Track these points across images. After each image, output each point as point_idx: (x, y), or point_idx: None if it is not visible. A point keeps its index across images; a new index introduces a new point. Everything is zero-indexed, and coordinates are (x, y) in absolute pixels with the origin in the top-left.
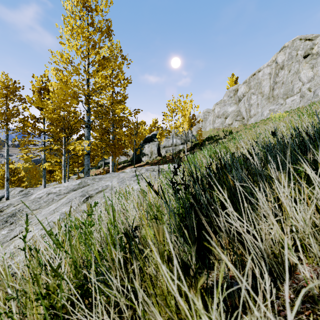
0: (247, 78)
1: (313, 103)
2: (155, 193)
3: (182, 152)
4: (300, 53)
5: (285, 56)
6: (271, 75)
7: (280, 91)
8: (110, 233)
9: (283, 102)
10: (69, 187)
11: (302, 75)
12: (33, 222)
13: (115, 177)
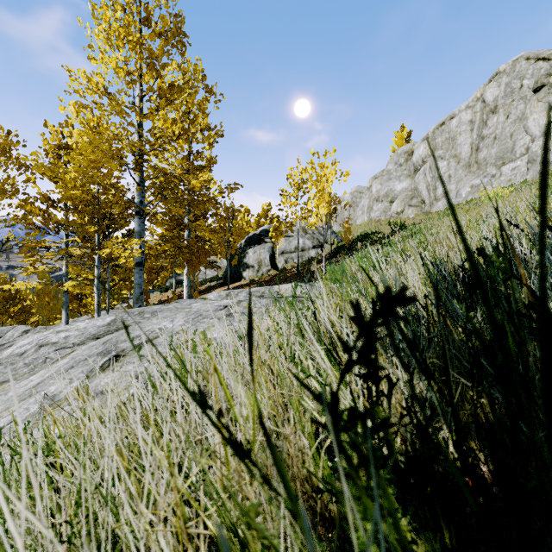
0: (430, 131)
1: None
2: (235, 444)
3: (315, 261)
4: (527, 84)
5: (500, 89)
6: (474, 124)
7: (491, 153)
8: None
9: (496, 172)
10: (88, 330)
11: (531, 123)
12: None
13: (181, 311)
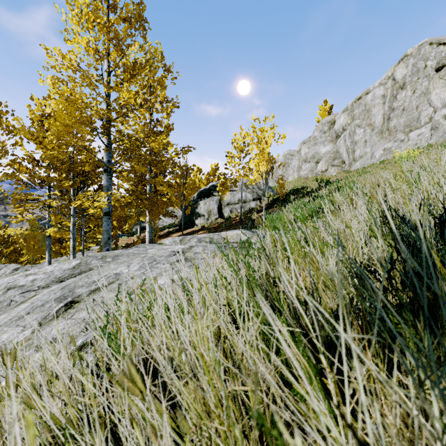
0: (349, 104)
1: None
2: None
3: (255, 211)
4: (430, 64)
5: (408, 69)
6: (386, 98)
7: (400, 122)
8: None
9: (404, 138)
10: (54, 273)
11: (434, 96)
12: None
13: (138, 256)
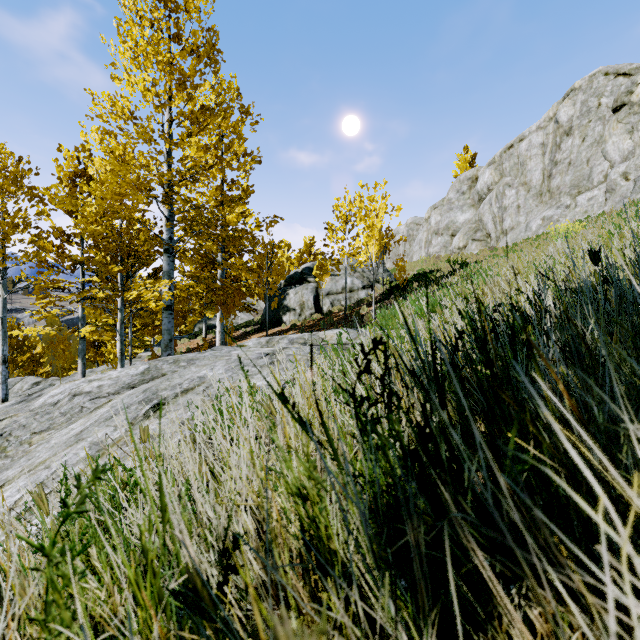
0: (497, 155)
1: (638, 203)
2: (300, 425)
3: (365, 304)
4: (605, 103)
5: (575, 108)
6: (546, 147)
7: (565, 180)
8: (150, 565)
9: (570, 203)
10: (122, 379)
11: (610, 146)
12: (27, 464)
13: (221, 359)
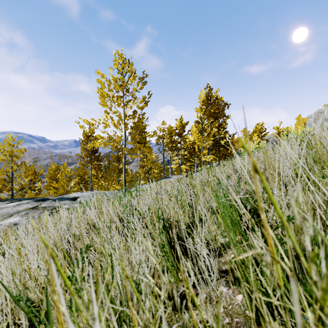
0: None
1: None
2: None
3: None
4: None
5: None
6: None
7: None
8: None
9: None
10: None
11: None
12: None
13: None
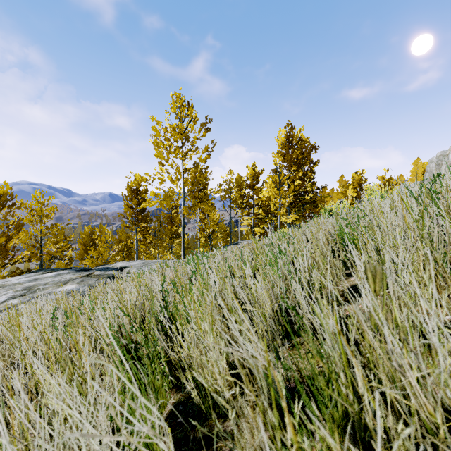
0: None
1: None
2: None
3: None
4: None
5: None
6: None
7: None
8: None
9: None
10: None
11: None
12: None
13: None
